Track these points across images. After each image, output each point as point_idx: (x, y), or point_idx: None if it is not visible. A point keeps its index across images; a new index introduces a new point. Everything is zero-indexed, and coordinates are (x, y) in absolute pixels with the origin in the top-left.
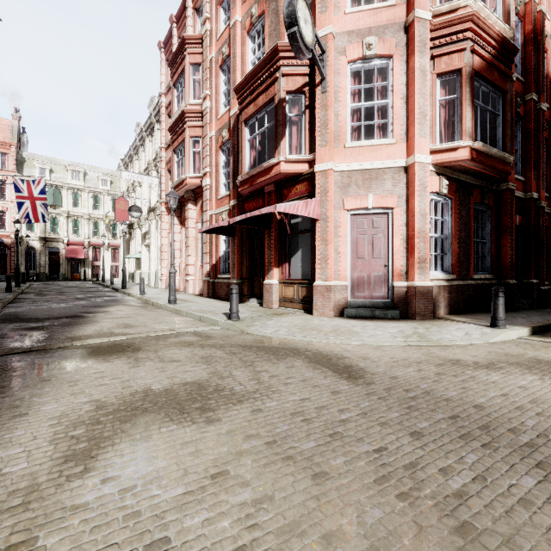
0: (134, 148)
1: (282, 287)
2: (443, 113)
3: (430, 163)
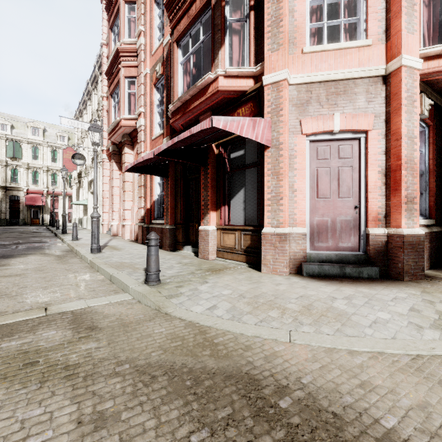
0: (83, 103)
1: (221, 235)
2: (426, 13)
3: (419, 68)
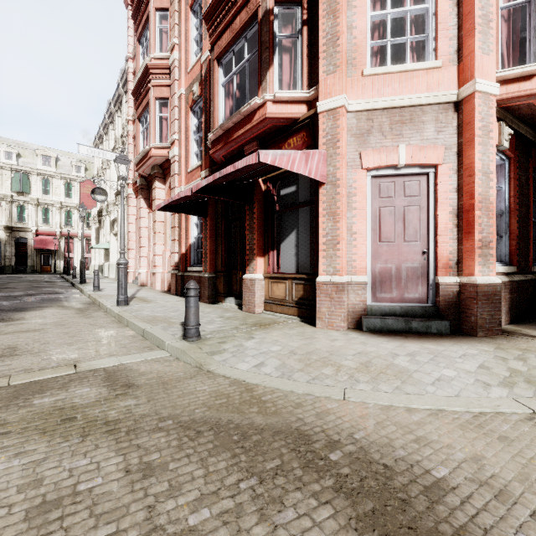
0: (104, 127)
1: (269, 284)
2: (505, 29)
3: (496, 94)
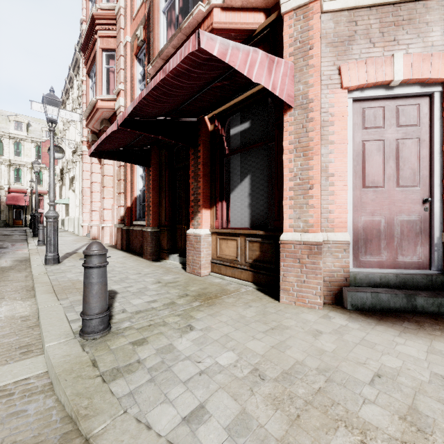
0: (66, 92)
1: (216, 241)
2: None
3: None
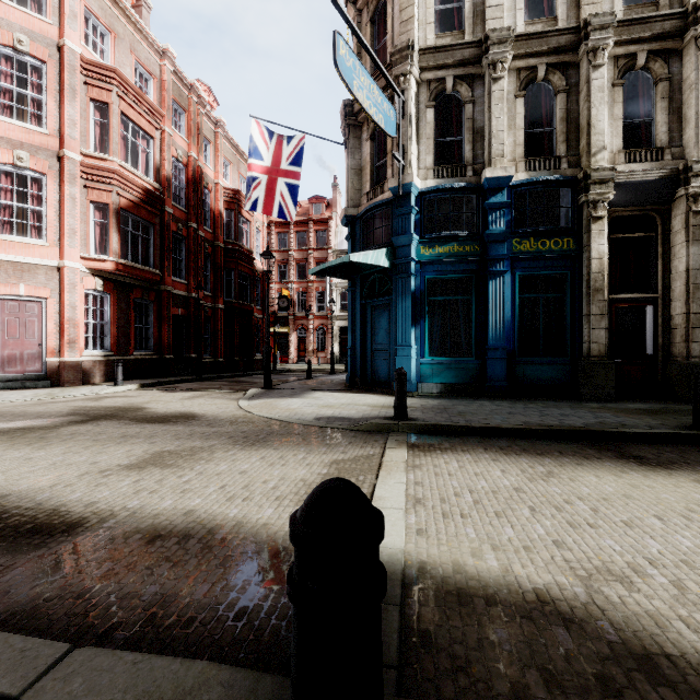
0: None
1: None
2: (99, 230)
3: (80, 268)
